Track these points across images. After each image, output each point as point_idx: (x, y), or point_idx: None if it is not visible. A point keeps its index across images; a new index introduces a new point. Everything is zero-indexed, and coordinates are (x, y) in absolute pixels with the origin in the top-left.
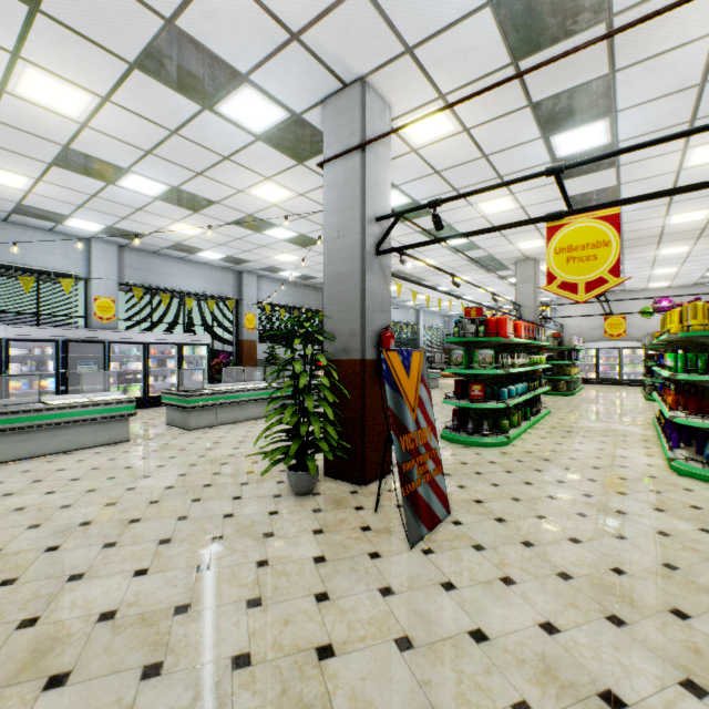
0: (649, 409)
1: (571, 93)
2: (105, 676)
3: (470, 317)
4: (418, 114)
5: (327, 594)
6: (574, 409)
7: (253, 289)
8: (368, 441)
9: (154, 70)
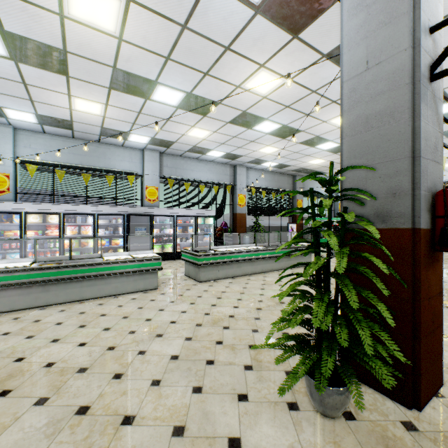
0: None
1: None
2: None
3: None
4: None
5: None
6: None
7: (243, 177)
8: (421, 346)
9: None
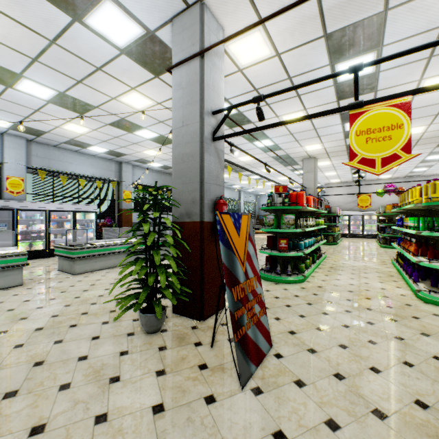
0: (385, 253)
1: (354, 27)
2: None
3: (278, 192)
4: (244, 38)
5: None
6: (340, 254)
7: (129, 174)
8: (206, 285)
9: None
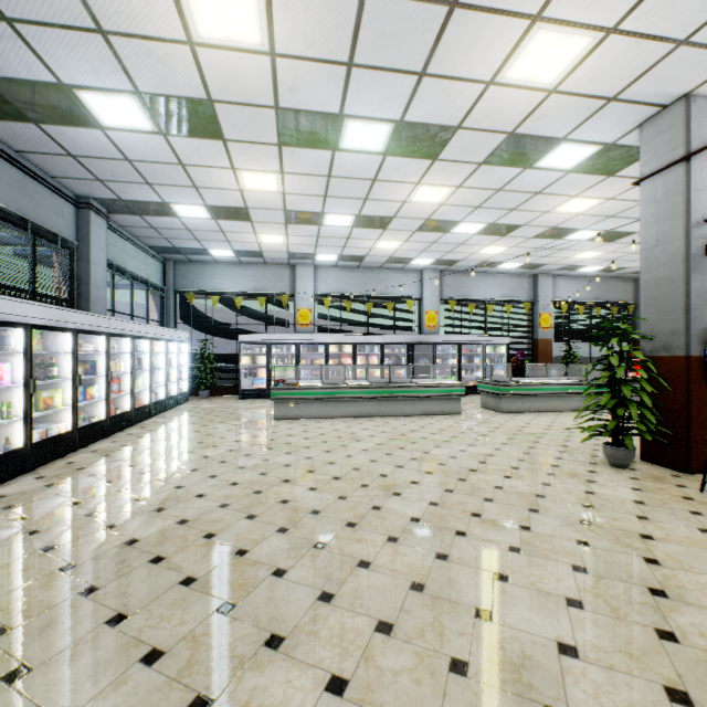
0: None
1: None
2: (510, 505)
3: None
4: None
5: (646, 517)
6: None
7: (547, 290)
8: (693, 433)
9: (494, 161)
